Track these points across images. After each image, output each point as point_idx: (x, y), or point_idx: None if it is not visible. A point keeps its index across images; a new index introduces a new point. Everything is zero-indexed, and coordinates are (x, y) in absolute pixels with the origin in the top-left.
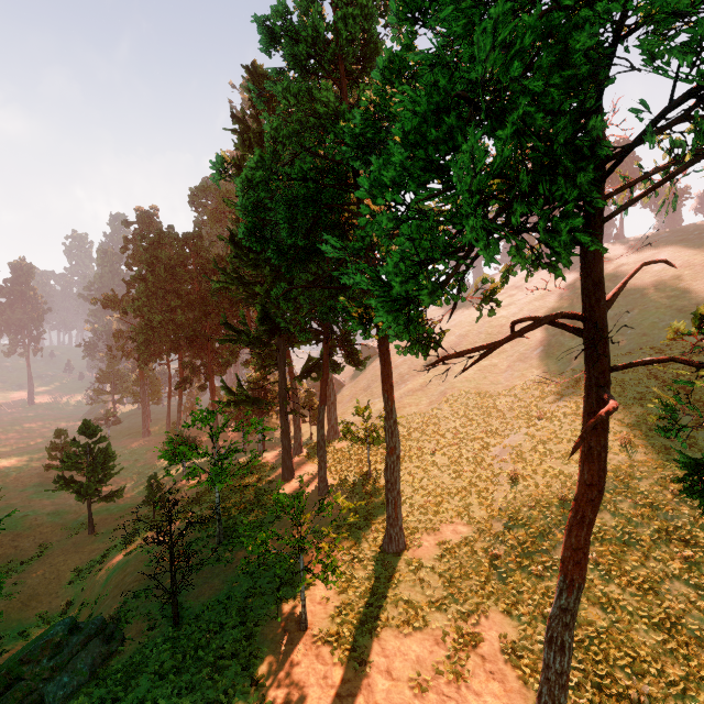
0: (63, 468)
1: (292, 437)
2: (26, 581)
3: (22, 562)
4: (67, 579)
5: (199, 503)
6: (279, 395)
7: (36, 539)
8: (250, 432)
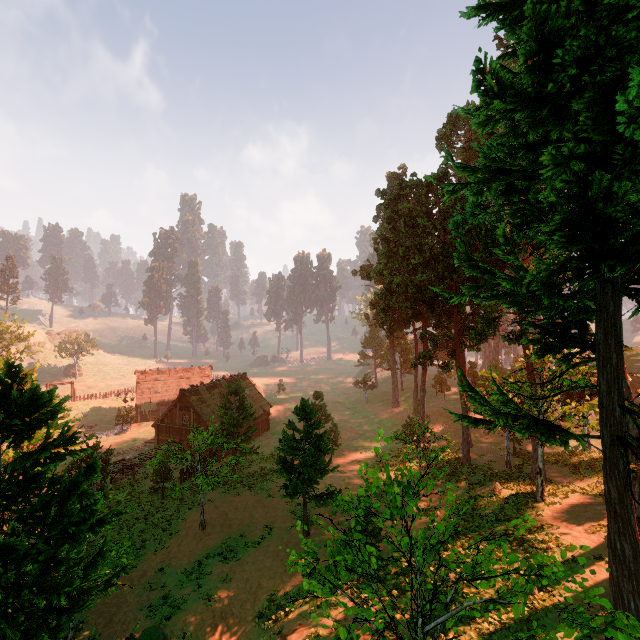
0: (281, 450)
1: (596, 463)
2: (232, 580)
3: (245, 543)
4: (261, 604)
5: (423, 573)
6: (602, 423)
7: (268, 514)
8: (516, 438)
